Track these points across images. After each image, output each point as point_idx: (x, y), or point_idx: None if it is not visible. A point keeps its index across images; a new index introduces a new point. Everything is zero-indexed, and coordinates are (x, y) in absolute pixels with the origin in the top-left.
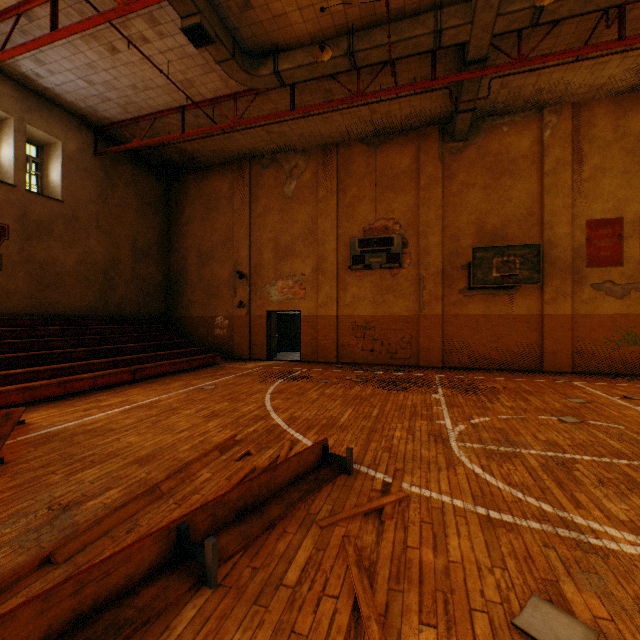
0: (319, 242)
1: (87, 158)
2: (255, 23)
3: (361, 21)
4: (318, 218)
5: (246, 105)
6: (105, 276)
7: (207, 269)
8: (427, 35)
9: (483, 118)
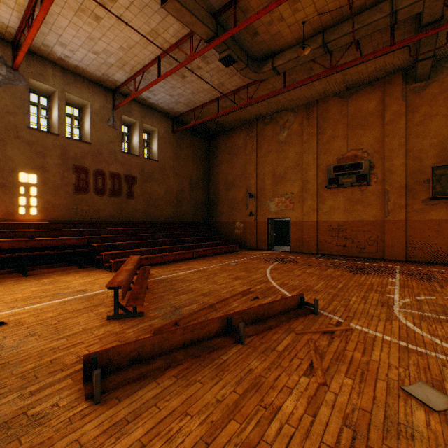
0: (303, 170)
1: (169, 135)
2: (260, 42)
3: (332, 21)
4: (303, 154)
5: (254, 89)
6: (177, 199)
7: (230, 192)
8: (384, 17)
9: (446, 58)
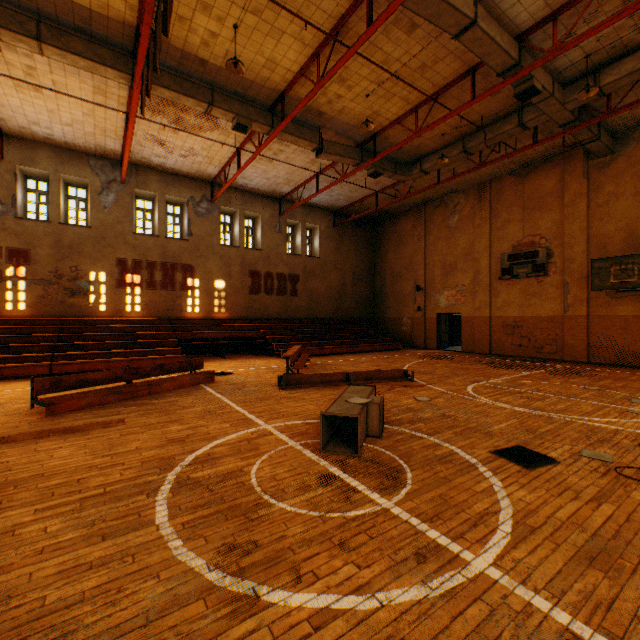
0: (475, 260)
1: (330, 230)
2: (406, 152)
3: (470, 129)
4: (474, 241)
5: (412, 181)
6: (338, 295)
7: (397, 285)
8: (513, 128)
9: (633, 128)
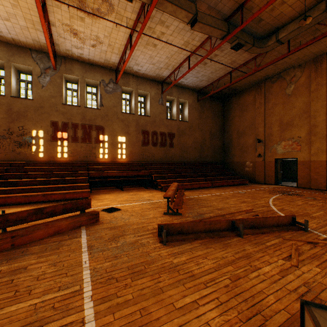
0: (311, 117)
1: (195, 103)
2: (264, 25)
3: None
4: (310, 102)
5: (261, 59)
6: (200, 146)
7: (241, 139)
8: None
9: None
